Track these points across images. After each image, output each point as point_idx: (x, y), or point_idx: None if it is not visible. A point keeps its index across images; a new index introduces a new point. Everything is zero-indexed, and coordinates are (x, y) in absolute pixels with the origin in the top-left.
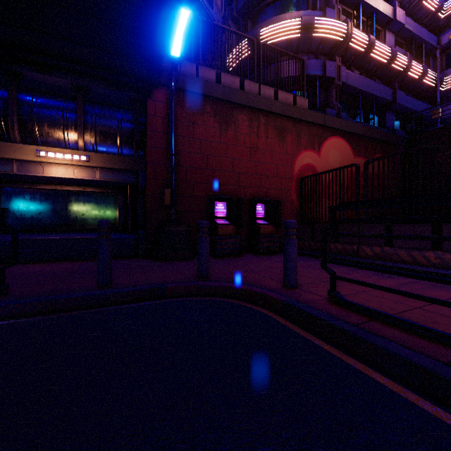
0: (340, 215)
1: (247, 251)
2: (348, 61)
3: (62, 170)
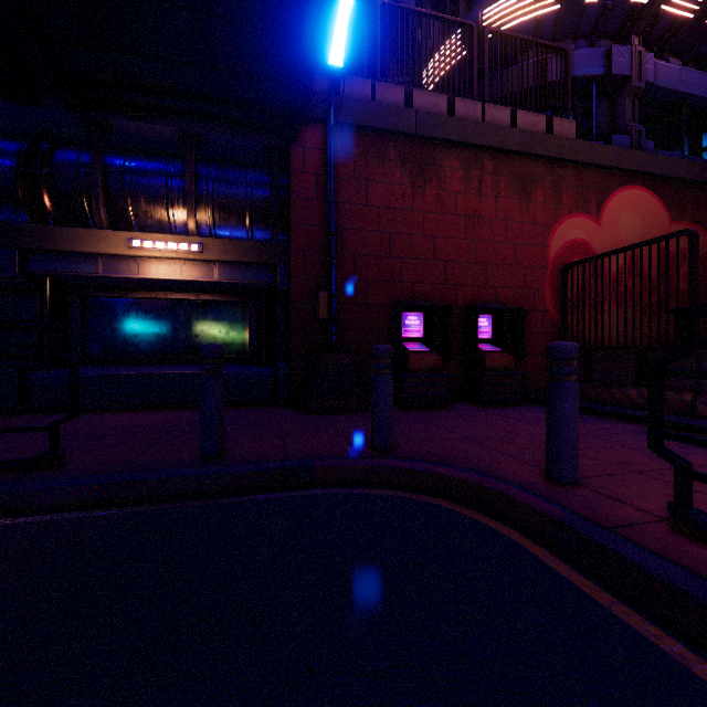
0: (649, 334)
1: (461, 398)
2: (657, 43)
3: (164, 267)
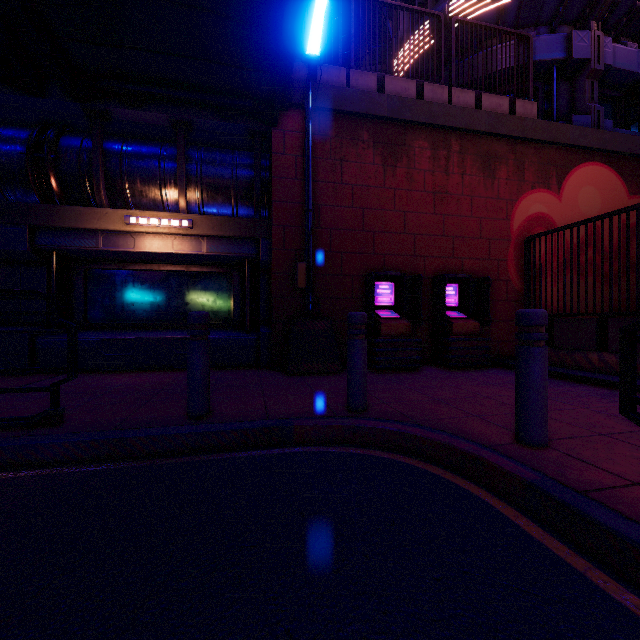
0: (610, 302)
1: (429, 361)
2: (615, 28)
3: (158, 242)
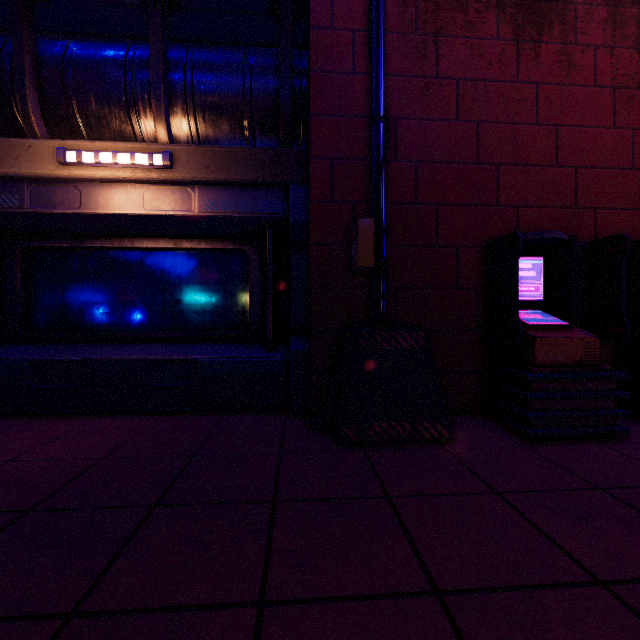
0: None
1: None
2: None
3: (118, 196)
